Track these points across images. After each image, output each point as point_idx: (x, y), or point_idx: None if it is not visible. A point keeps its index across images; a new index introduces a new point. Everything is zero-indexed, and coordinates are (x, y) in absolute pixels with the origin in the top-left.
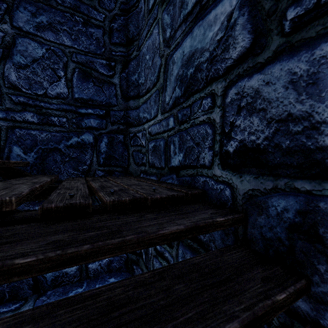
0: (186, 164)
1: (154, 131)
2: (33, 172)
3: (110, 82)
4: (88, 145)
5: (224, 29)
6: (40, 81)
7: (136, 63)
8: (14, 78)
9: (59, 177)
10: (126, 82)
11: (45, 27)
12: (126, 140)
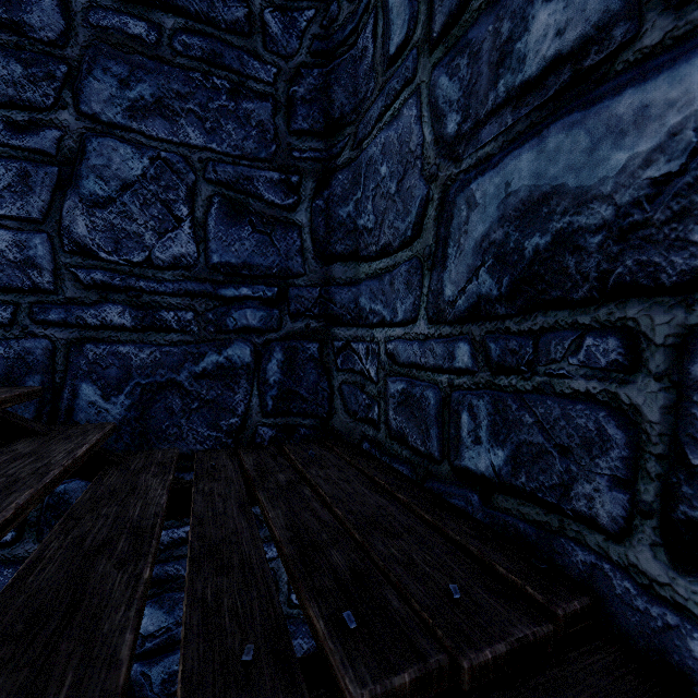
0: (519, 485)
1: (405, 356)
2: (122, 439)
3: (288, 221)
4: (241, 369)
5: (683, 154)
6: (138, 231)
7: (350, 177)
8: (82, 230)
9: (177, 446)
10: (325, 221)
11: (149, 108)
12: (326, 354)
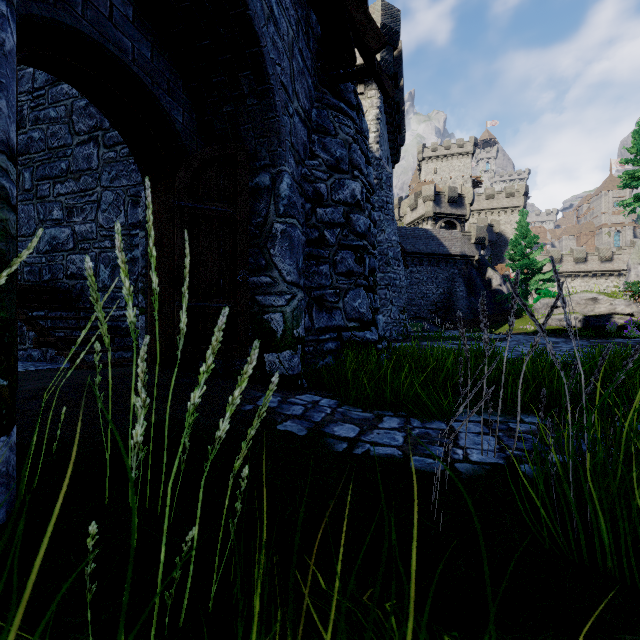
0: (53, 279)
1: (30, 261)
2: None
3: None
4: None
5: (67, 238)
6: None
7: None
8: None
9: None
10: None
11: None
12: None
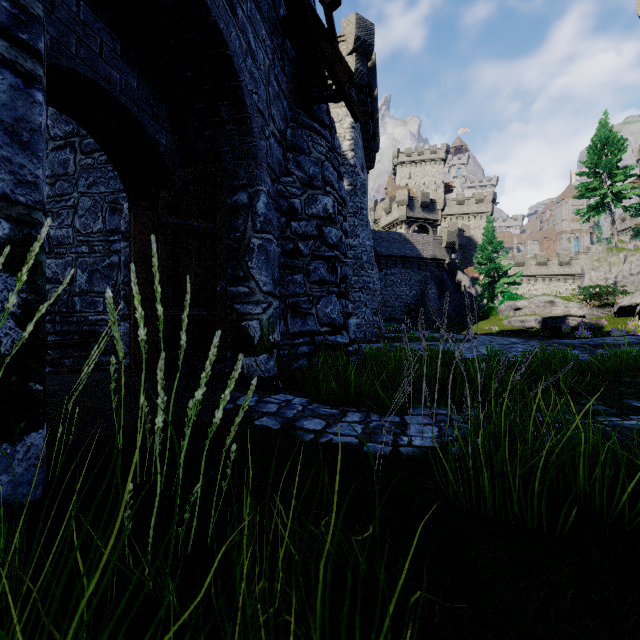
0: None
1: None
2: None
3: None
4: None
5: None
6: None
7: None
8: None
9: None
10: None
11: None
12: None
